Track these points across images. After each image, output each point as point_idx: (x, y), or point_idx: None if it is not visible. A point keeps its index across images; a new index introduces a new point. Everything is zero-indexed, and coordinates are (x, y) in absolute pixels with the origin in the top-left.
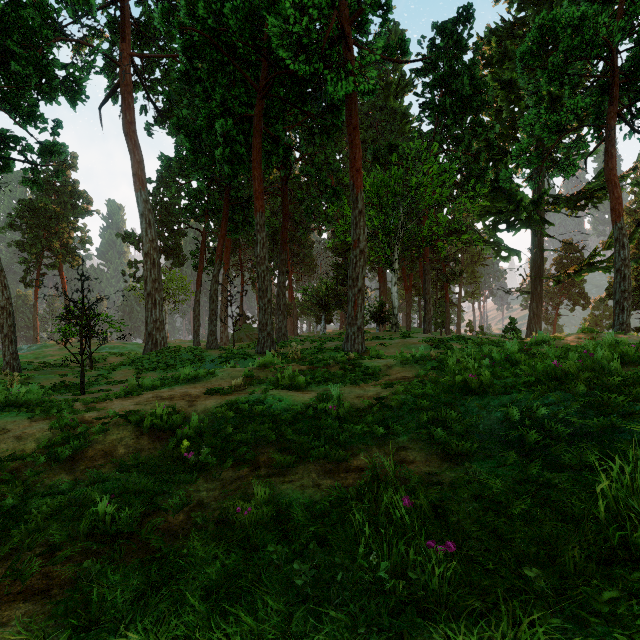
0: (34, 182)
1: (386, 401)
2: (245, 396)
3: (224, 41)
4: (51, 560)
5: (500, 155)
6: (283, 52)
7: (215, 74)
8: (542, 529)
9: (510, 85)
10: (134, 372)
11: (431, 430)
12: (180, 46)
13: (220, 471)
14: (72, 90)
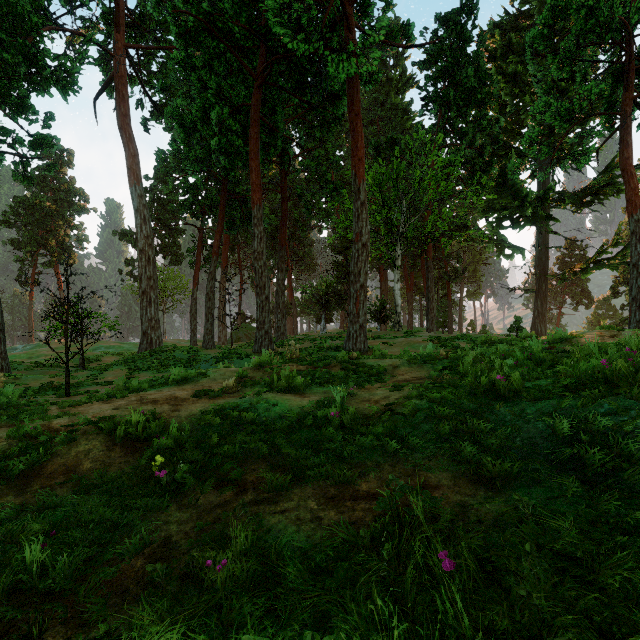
0: (25, 176)
1: (397, 406)
2: (235, 400)
3: (220, 28)
4: None
5: (504, 151)
6: (280, 29)
7: (211, 62)
8: None
9: (515, 78)
10: (126, 372)
11: (456, 444)
12: (174, 33)
13: (198, 494)
14: (63, 80)
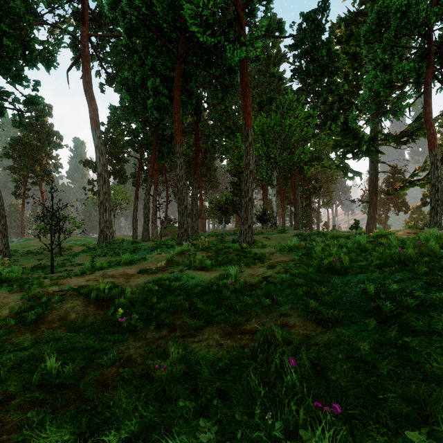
0: (20, 124)
1: (271, 279)
2: (167, 275)
3: (154, 24)
4: (6, 407)
5: (347, 106)
6: (195, 28)
7: (147, 47)
8: (408, 388)
9: (354, 56)
10: (90, 257)
11: (306, 301)
12: (123, 27)
13: (146, 332)
14: (47, 59)
